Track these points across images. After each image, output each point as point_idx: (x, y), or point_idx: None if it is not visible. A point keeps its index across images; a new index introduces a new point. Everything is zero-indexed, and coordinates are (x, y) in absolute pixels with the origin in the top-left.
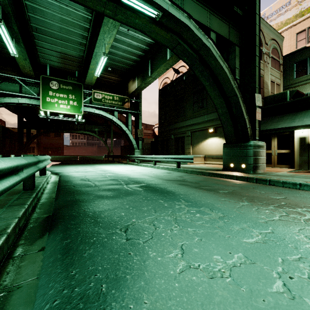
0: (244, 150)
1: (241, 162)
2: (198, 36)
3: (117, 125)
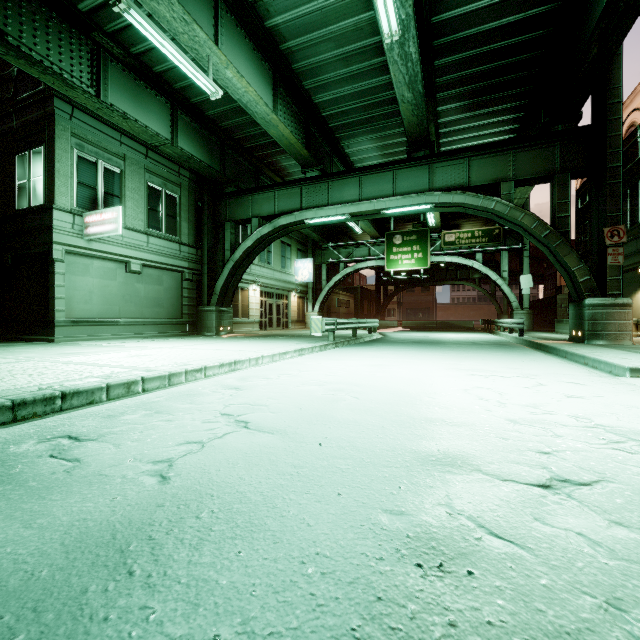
0: (580, 311)
1: (578, 328)
2: (477, 202)
3: (482, 273)
